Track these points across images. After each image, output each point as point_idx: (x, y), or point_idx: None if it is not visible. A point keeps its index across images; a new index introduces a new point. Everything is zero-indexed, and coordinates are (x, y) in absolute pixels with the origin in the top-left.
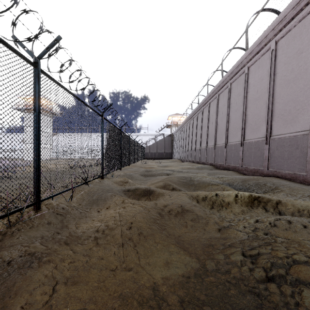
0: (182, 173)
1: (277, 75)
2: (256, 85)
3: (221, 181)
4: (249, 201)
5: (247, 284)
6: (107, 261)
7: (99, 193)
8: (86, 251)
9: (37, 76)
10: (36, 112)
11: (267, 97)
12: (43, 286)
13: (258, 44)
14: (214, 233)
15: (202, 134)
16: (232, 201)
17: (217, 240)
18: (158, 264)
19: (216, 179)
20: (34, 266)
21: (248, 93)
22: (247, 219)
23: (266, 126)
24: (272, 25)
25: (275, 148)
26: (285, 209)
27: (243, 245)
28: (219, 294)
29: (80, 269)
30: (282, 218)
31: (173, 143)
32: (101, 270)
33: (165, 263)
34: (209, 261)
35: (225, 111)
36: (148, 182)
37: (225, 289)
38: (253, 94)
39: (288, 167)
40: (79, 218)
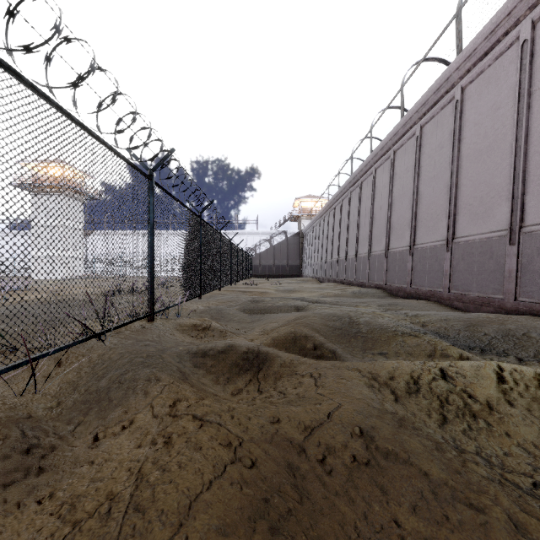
0: (329, 307)
1: (538, 94)
2: (482, 121)
3: (418, 326)
4: None
5: None
6: None
7: (120, 368)
8: None
9: None
10: None
11: (511, 144)
12: None
13: (488, 34)
14: None
15: (360, 230)
16: (498, 398)
17: None
18: None
19: (407, 322)
20: None
21: (463, 141)
22: None
23: (511, 206)
24: None
25: (536, 252)
26: None
27: None
28: None
29: None
30: None
31: (303, 248)
32: None
33: None
34: None
35: (410, 182)
36: (256, 328)
37: None
38: (474, 142)
39: None
40: (4, 484)
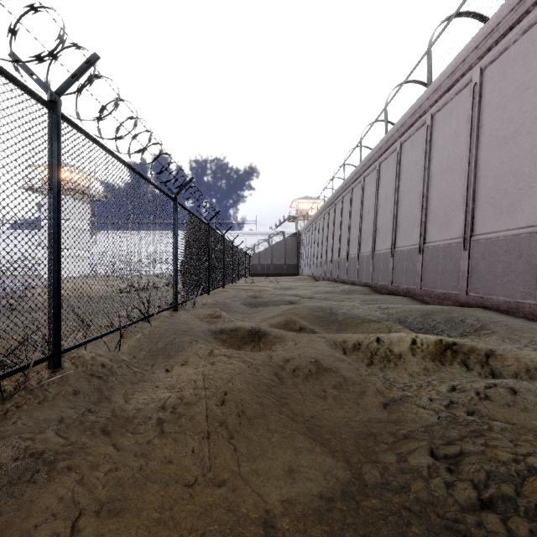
0: (317, 301)
1: (484, 129)
2: (446, 145)
3: (385, 315)
4: (436, 351)
5: (443, 513)
6: (179, 468)
7: (169, 337)
8: (142, 446)
9: (54, 127)
10: (53, 191)
11: (466, 167)
12: (53, 521)
13: (450, 74)
14: (376, 412)
15: (351, 232)
16: (407, 352)
17: (382, 424)
18: (274, 473)
19: (377, 312)
20: (39, 480)
21: (432, 161)
22: (435, 385)
23: (464, 218)
24: (475, 40)
25: (481, 257)
26: (501, 367)
27: (432, 435)
28: (390, 536)
29: (127, 484)
30: (499, 383)
31: (300, 247)
32: (167, 486)
33: (288, 470)
34: (370, 466)
35: (392, 192)
36: (256, 317)
37: (402, 524)
38: (440, 162)
39: (503, 290)
40: (131, 383)
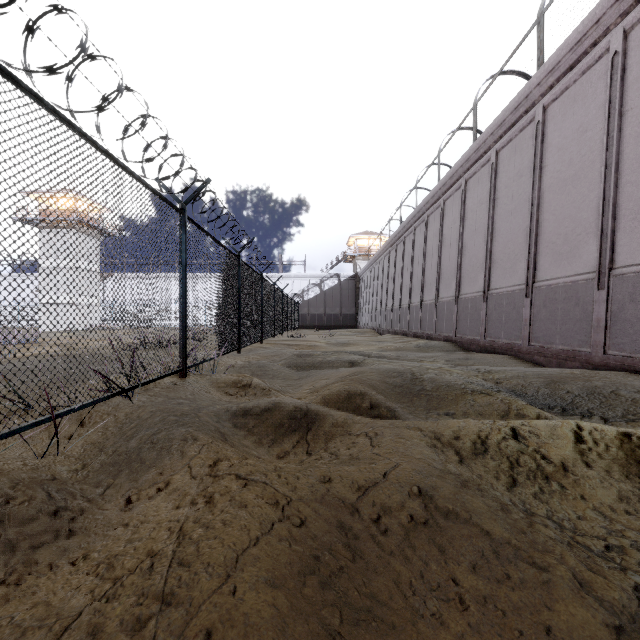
0: (388, 361)
1: (630, 115)
2: (567, 146)
3: (492, 384)
4: (627, 458)
5: None
6: None
7: (151, 428)
8: None
9: None
10: None
11: (600, 173)
12: None
13: (574, 44)
14: None
15: (426, 272)
16: (574, 459)
17: None
18: None
19: (479, 378)
20: None
21: (545, 169)
22: None
23: (599, 245)
24: None
25: (628, 298)
26: None
27: None
28: None
29: None
30: None
31: (359, 294)
32: None
33: None
34: None
35: (484, 217)
36: (304, 386)
37: None
38: (557, 170)
39: None
40: (33, 546)
